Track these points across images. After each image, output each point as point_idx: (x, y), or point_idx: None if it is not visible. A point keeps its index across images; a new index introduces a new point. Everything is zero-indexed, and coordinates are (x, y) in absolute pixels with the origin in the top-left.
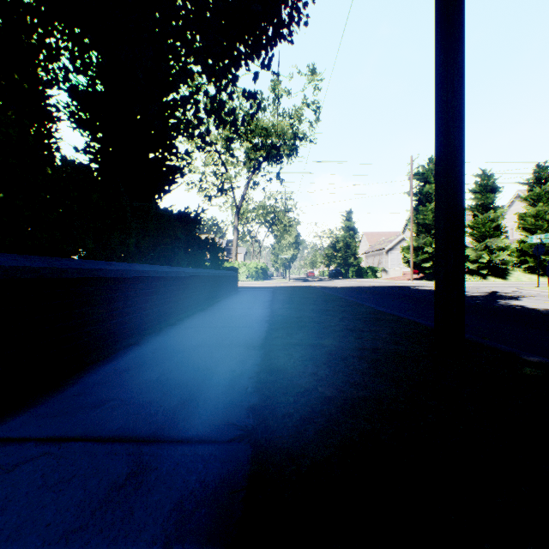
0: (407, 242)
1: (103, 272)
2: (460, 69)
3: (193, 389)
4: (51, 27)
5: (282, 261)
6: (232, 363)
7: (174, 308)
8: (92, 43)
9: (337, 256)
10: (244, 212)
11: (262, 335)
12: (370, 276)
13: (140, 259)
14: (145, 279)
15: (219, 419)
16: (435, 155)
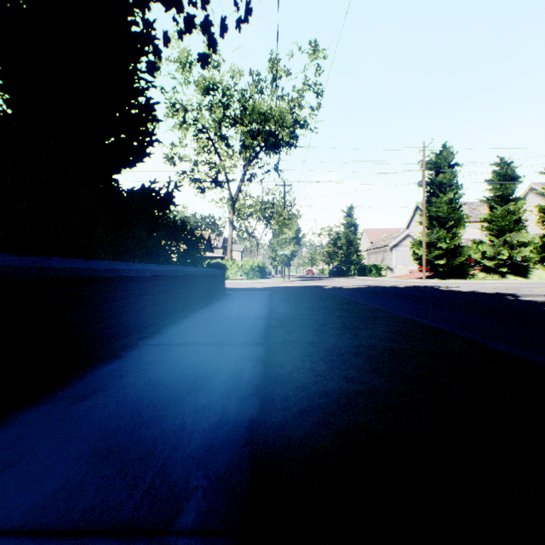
0: (419, 237)
1: None
2: None
3: None
4: None
5: (281, 257)
6: None
7: None
8: None
9: (338, 254)
10: (240, 207)
11: None
12: (374, 274)
13: None
14: None
15: None
16: None
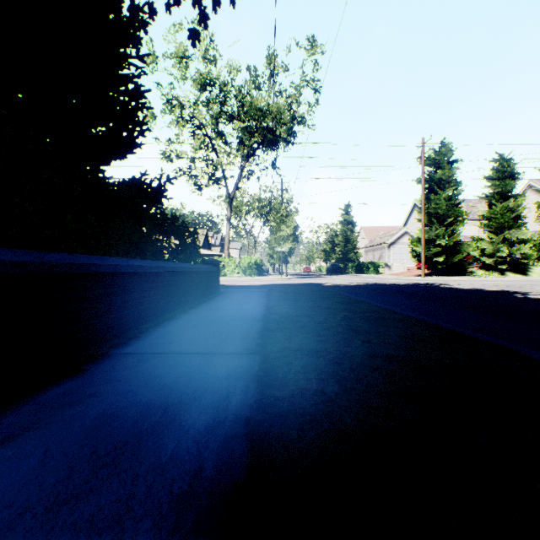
0: (417, 234)
1: None
2: None
3: None
4: None
5: (279, 255)
6: None
7: None
8: None
9: (336, 251)
10: (238, 205)
11: None
12: (371, 272)
13: None
14: None
15: None
16: None
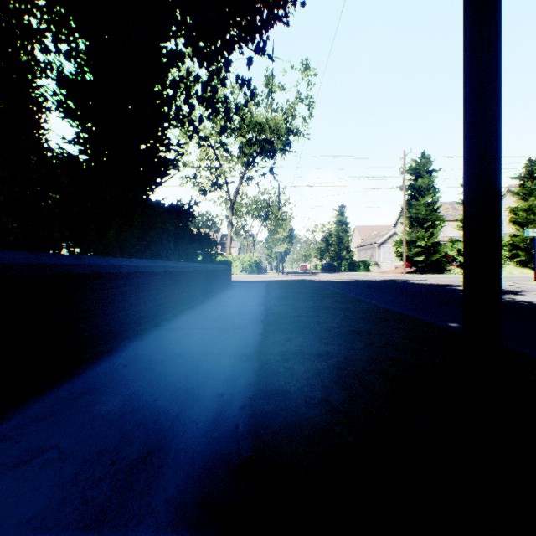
0: (400, 236)
1: (66, 267)
2: (497, 21)
3: (164, 427)
4: (30, 3)
5: (276, 254)
6: (219, 381)
7: (160, 306)
8: (76, 24)
9: (330, 250)
10: (238, 206)
11: (257, 340)
12: (362, 270)
13: (121, 252)
14: (124, 275)
15: (193, 492)
16: (464, 128)
